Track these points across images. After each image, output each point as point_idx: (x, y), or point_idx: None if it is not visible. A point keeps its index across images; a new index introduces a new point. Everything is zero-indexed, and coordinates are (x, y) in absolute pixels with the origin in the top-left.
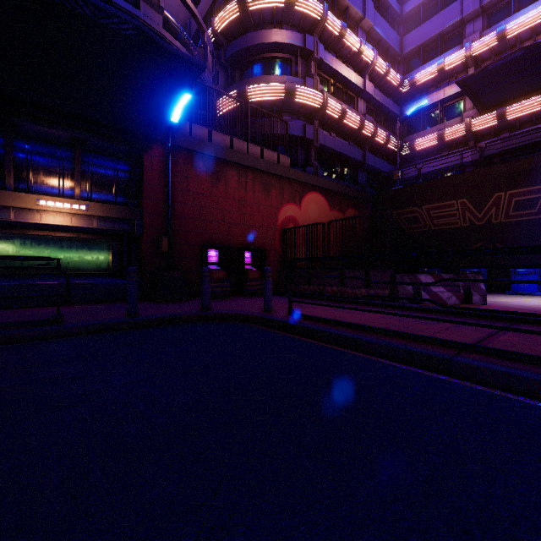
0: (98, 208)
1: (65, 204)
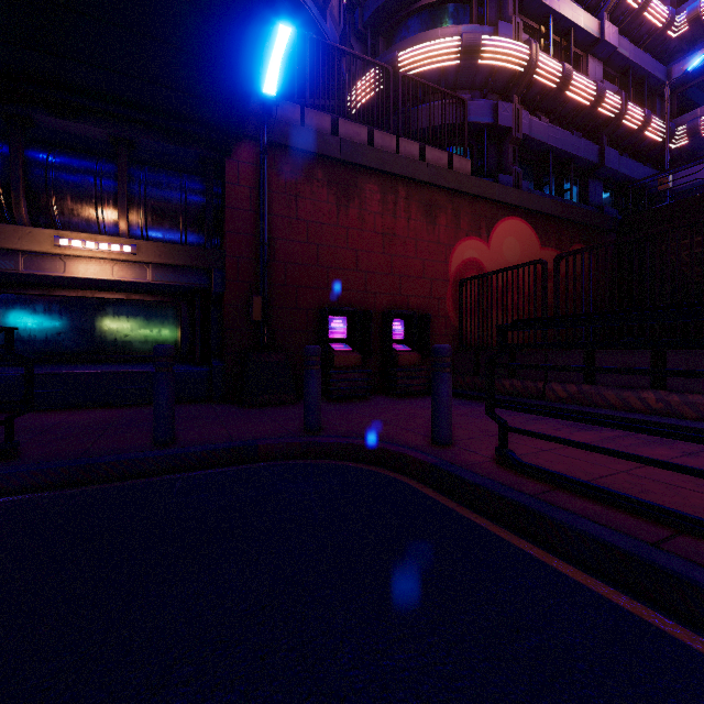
0: (152, 250)
1: (100, 243)
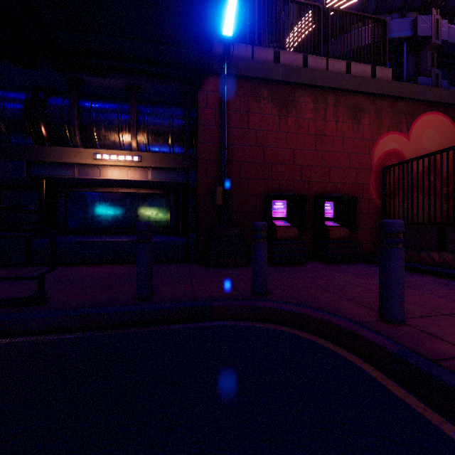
0: (151, 158)
1: (119, 156)
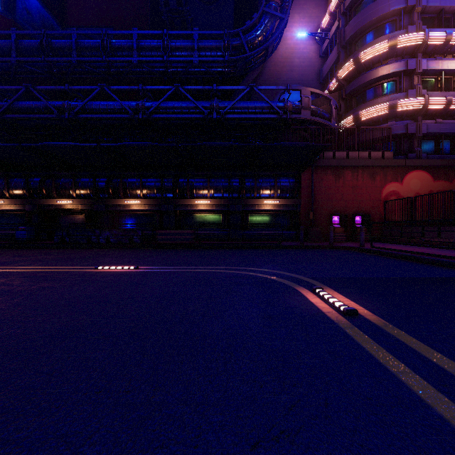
0: (283, 201)
1: (272, 201)
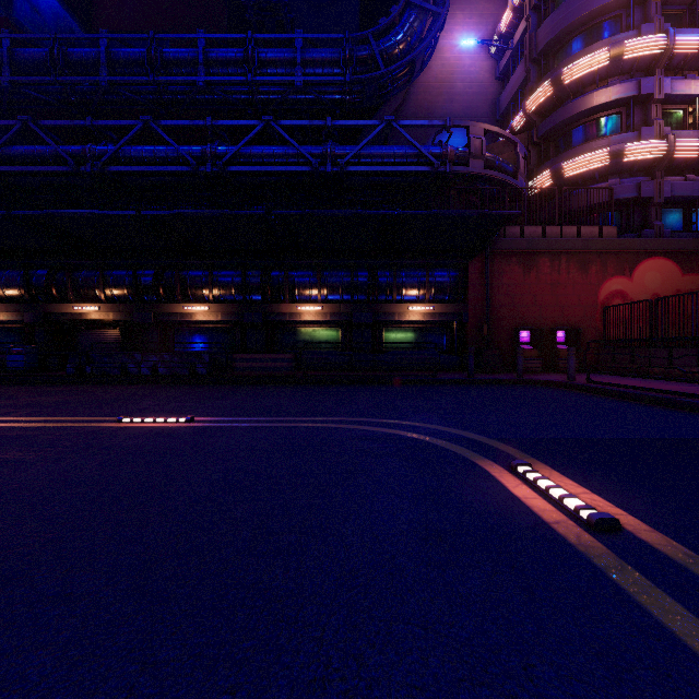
0: (439, 307)
1: (422, 307)
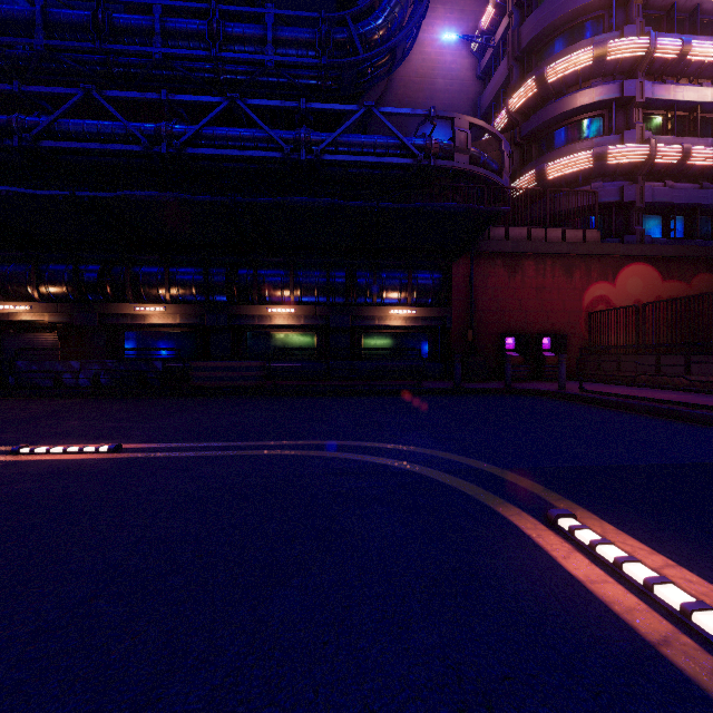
0: (422, 311)
1: (404, 311)
